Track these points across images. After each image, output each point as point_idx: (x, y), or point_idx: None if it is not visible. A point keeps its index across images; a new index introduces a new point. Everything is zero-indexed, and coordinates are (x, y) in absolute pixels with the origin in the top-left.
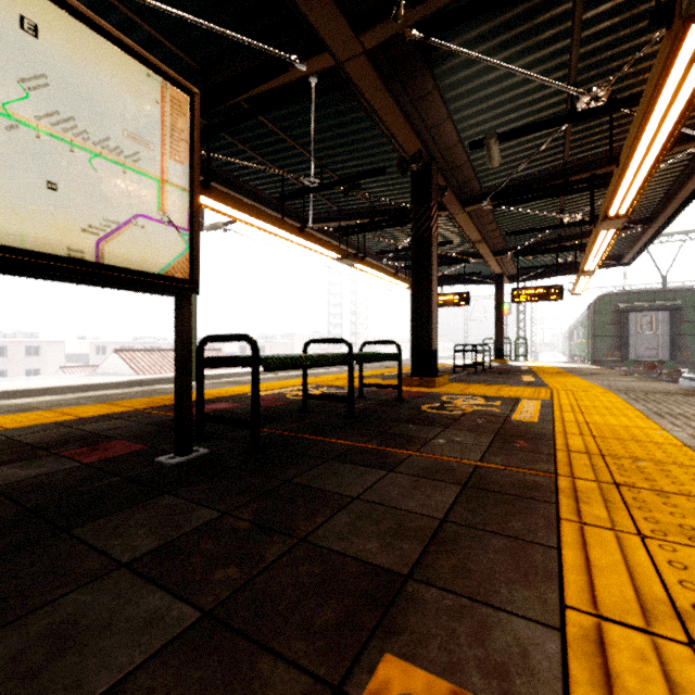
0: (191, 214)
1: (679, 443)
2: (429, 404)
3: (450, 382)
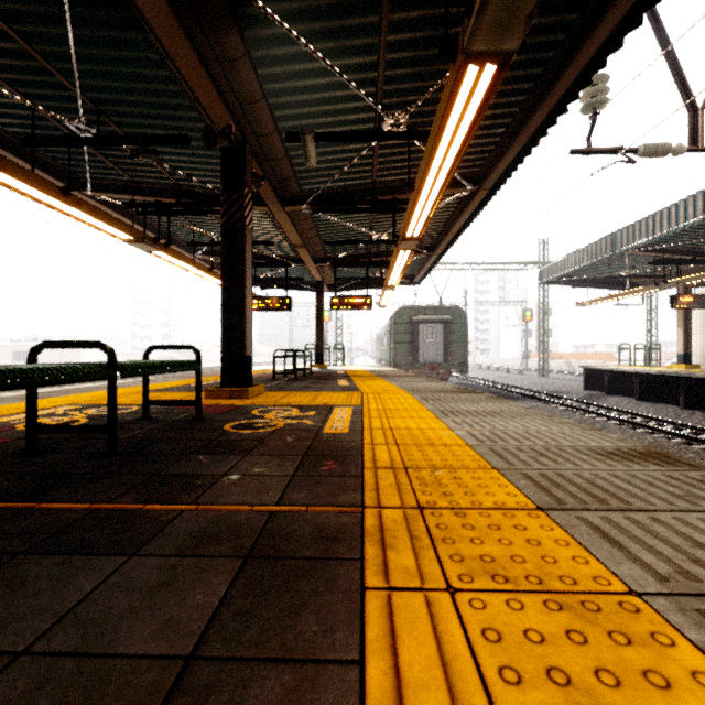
0: None
1: (462, 443)
2: (235, 421)
3: (267, 391)
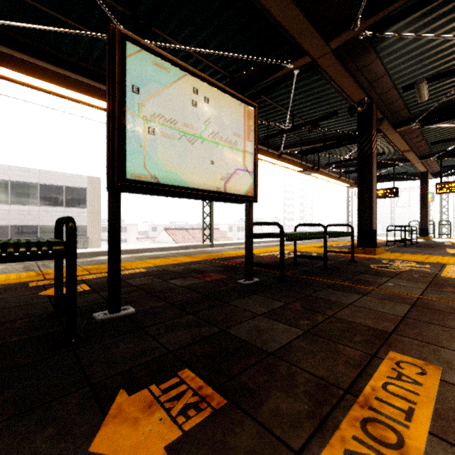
0: (254, 165)
1: None
2: (374, 264)
3: (385, 252)
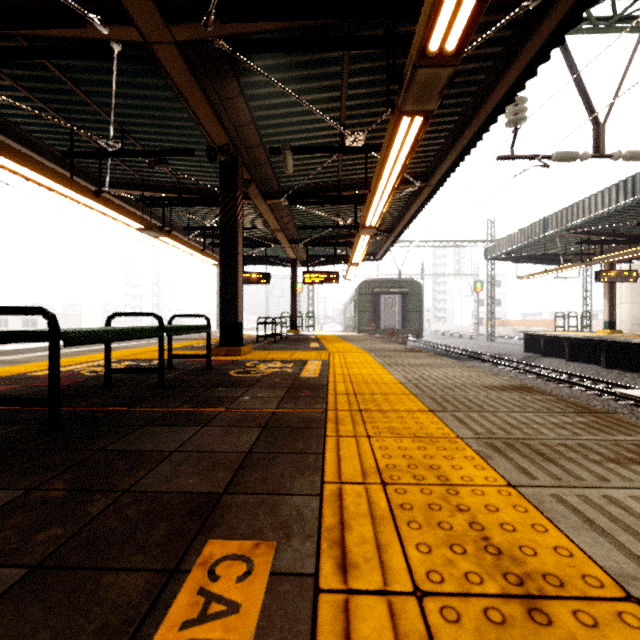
0: None
1: (397, 382)
2: (236, 370)
3: (253, 351)
